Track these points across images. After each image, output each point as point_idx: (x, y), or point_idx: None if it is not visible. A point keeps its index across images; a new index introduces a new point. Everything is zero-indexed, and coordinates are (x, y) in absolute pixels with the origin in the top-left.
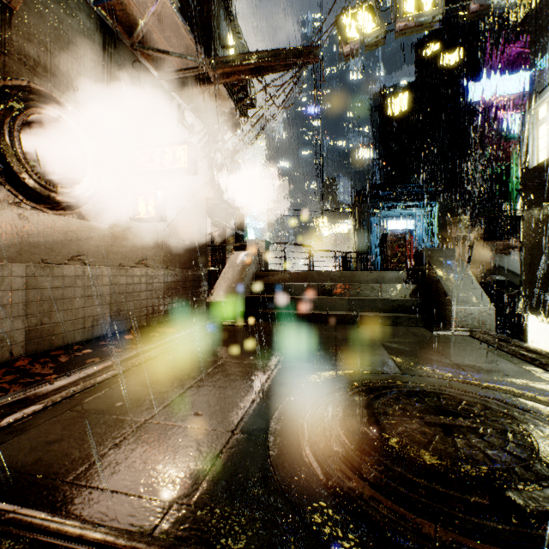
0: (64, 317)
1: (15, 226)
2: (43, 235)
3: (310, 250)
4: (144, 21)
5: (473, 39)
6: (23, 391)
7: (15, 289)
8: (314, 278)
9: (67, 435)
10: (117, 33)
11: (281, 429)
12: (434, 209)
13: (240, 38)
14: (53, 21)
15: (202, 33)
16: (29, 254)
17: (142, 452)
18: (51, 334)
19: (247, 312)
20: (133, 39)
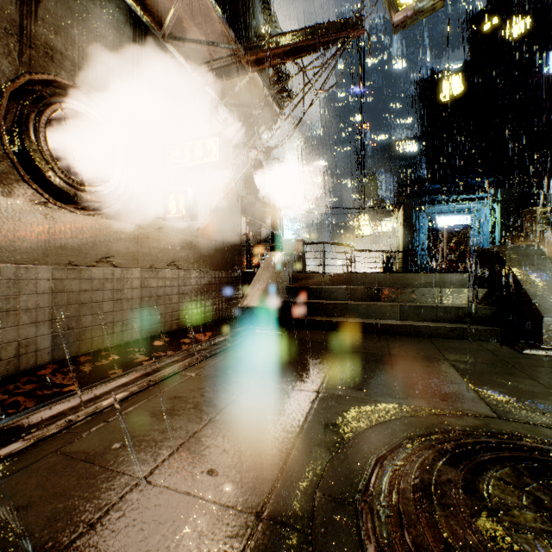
0: (92, 322)
1: (41, 226)
2: (70, 236)
3: (351, 249)
4: (174, 8)
5: (543, 4)
6: (15, 418)
7: (40, 293)
8: (358, 281)
9: (37, 497)
10: (148, 25)
11: (332, 517)
12: (495, 202)
13: (276, 27)
14: (81, 12)
15: (235, 23)
16: (56, 256)
17: (122, 548)
18: (79, 340)
19: (283, 319)
20: (164, 30)
